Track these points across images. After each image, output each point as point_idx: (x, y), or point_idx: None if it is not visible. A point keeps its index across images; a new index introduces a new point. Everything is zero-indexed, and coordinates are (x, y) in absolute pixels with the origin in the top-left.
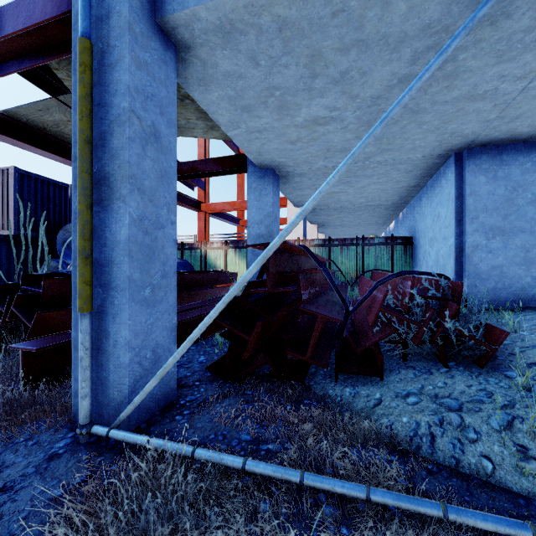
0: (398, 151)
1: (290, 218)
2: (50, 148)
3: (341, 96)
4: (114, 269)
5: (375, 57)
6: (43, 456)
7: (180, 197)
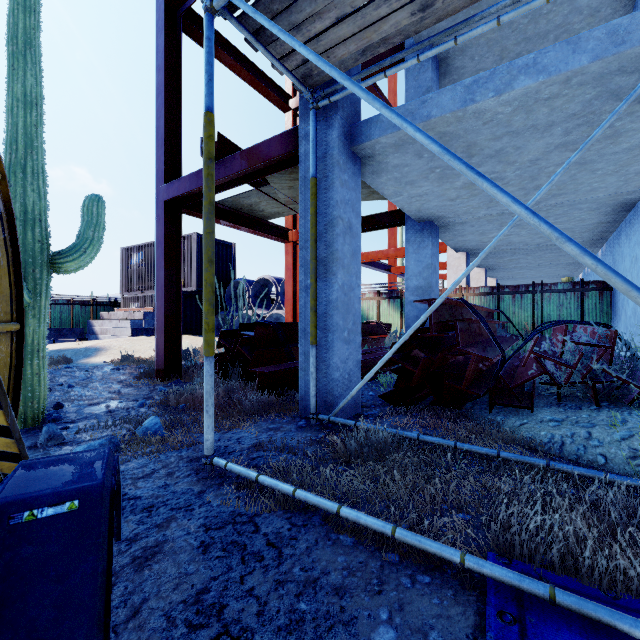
0: (573, 194)
1: (450, 264)
2: (242, 223)
3: (498, 164)
4: (328, 318)
5: (527, 138)
6: (295, 426)
7: None
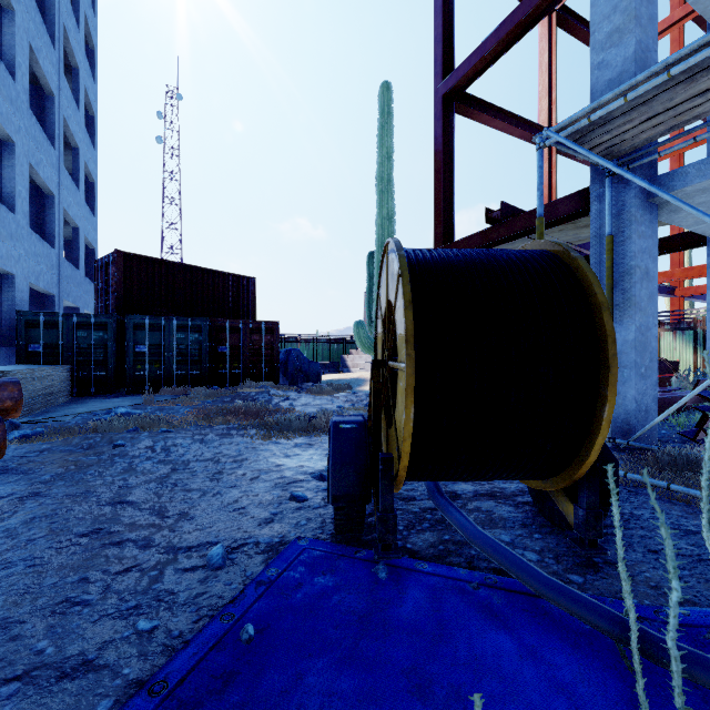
0: None
1: None
2: None
3: None
4: (623, 356)
5: None
6: None
7: None
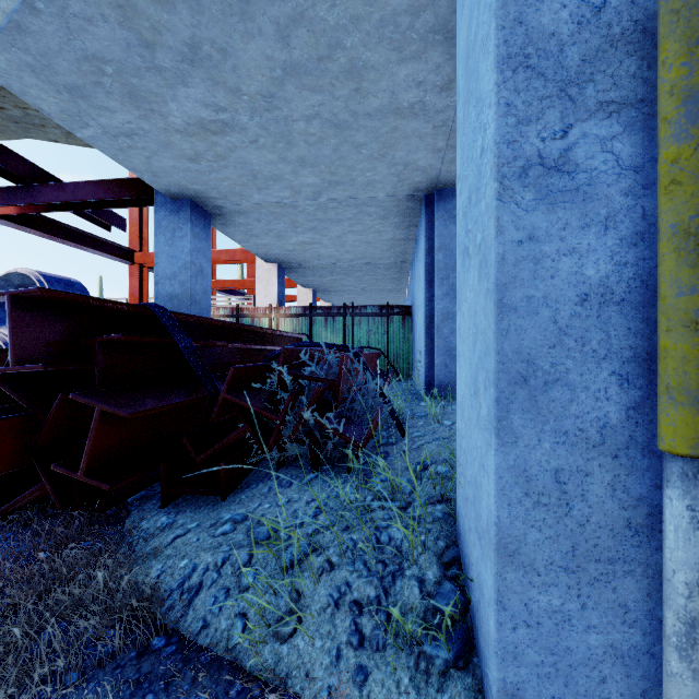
0: (351, 185)
1: (259, 277)
2: None
3: (215, 88)
4: None
5: (223, 24)
6: None
7: (91, 240)
